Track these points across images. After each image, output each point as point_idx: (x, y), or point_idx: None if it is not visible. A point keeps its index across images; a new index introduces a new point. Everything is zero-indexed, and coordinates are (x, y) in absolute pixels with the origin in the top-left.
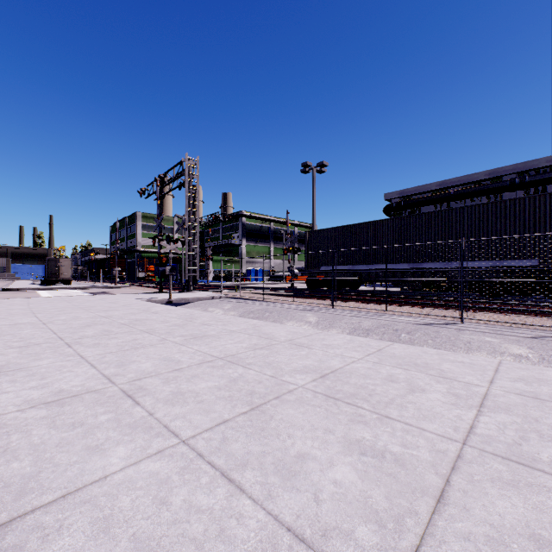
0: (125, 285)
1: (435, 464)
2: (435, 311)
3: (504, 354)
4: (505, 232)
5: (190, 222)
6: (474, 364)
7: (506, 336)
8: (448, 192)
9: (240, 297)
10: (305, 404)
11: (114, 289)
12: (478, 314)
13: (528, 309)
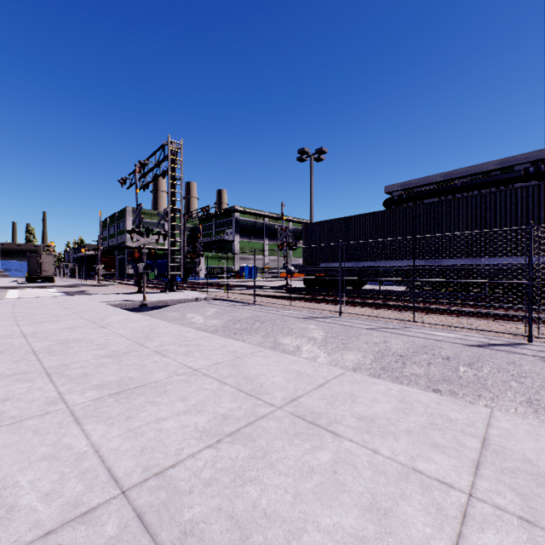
0: (109, 283)
1: None
2: (481, 323)
3: None
4: None
5: (173, 213)
6: None
7: None
8: (455, 184)
9: (227, 298)
10: None
11: (96, 287)
12: None
13: None
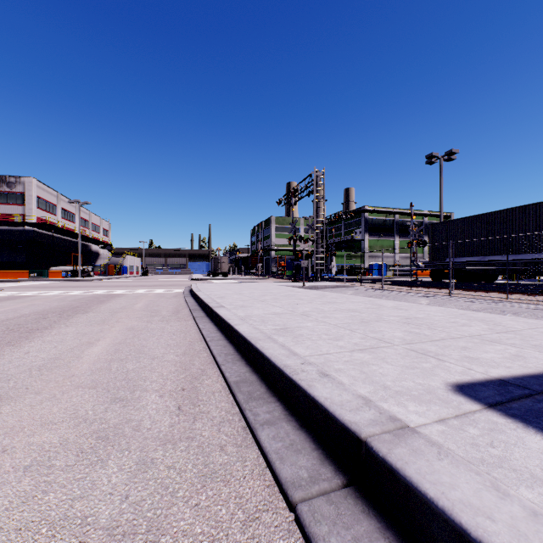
0: (265, 277)
1: (443, 337)
2: None
3: None
4: None
5: (317, 223)
6: (536, 323)
7: None
8: None
9: (361, 286)
10: (390, 323)
11: (258, 280)
12: None
13: None
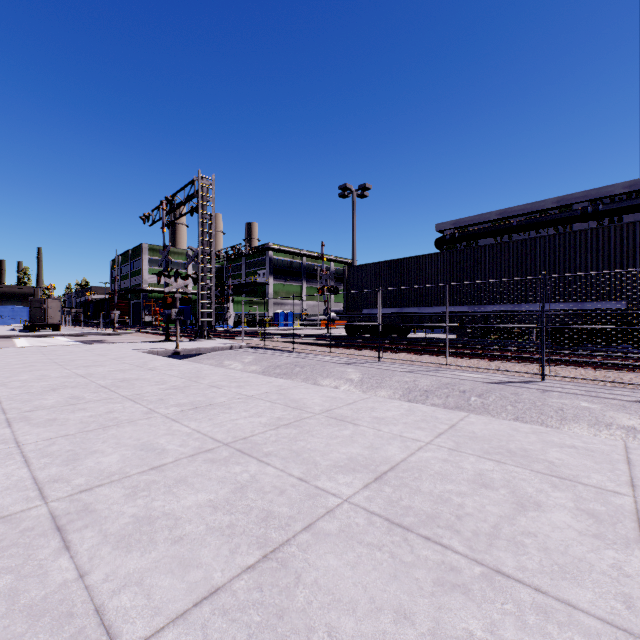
0: (126, 332)
1: None
2: (507, 365)
3: (612, 426)
4: (586, 268)
5: (203, 254)
6: (592, 450)
7: (606, 400)
8: (511, 223)
9: (264, 346)
10: (356, 541)
11: (112, 336)
12: (561, 369)
13: (623, 363)
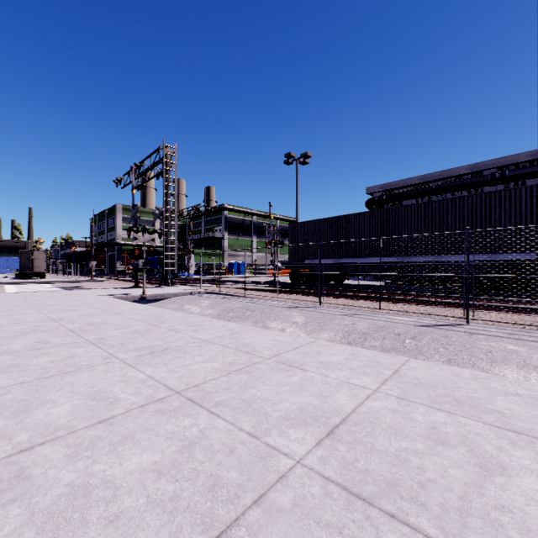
0: (102, 279)
1: None
2: (434, 310)
3: None
4: (500, 224)
5: (167, 212)
6: (537, 398)
7: (529, 343)
8: (430, 186)
9: (220, 292)
10: (313, 520)
11: (89, 283)
12: (482, 313)
13: None
